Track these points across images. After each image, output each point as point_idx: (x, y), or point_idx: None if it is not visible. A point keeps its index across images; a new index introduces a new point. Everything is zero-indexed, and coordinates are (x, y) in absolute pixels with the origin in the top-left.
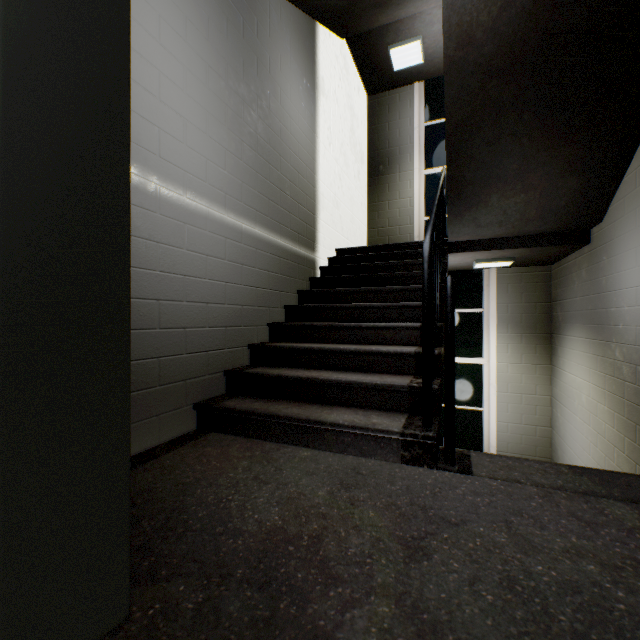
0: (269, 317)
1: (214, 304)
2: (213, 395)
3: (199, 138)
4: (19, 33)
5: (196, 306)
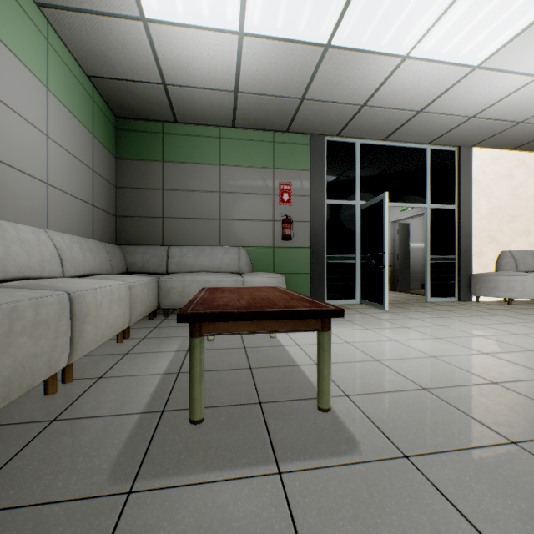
0: None
1: None
2: None
3: (422, 231)
4: (402, 249)
5: (421, 264)
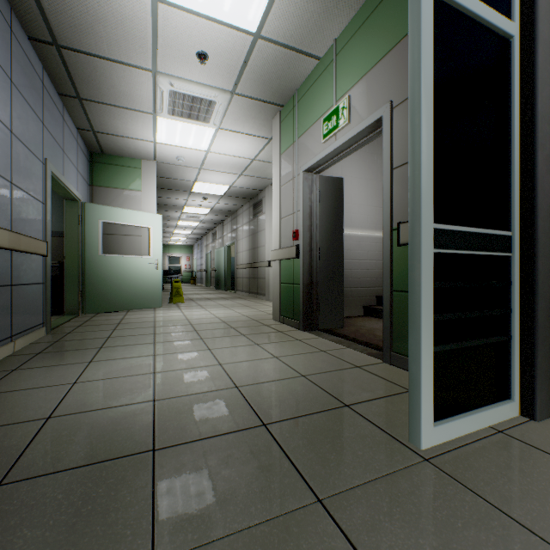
0: None
1: (371, 270)
2: (370, 305)
3: (364, 209)
4: (330, 236)
5: (363, 271)
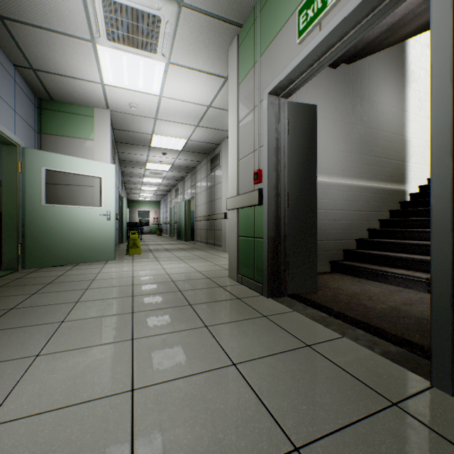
0: (368, 226)
1: (337, 220)
2: (337, 259)
3: (331, 153)
4: (300, 178)
5: (330, 222)
